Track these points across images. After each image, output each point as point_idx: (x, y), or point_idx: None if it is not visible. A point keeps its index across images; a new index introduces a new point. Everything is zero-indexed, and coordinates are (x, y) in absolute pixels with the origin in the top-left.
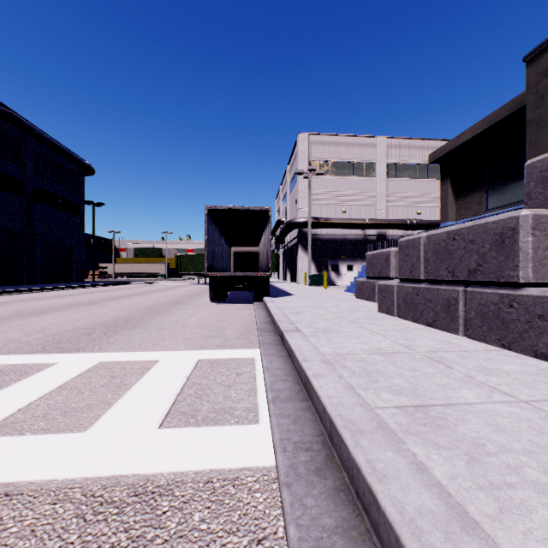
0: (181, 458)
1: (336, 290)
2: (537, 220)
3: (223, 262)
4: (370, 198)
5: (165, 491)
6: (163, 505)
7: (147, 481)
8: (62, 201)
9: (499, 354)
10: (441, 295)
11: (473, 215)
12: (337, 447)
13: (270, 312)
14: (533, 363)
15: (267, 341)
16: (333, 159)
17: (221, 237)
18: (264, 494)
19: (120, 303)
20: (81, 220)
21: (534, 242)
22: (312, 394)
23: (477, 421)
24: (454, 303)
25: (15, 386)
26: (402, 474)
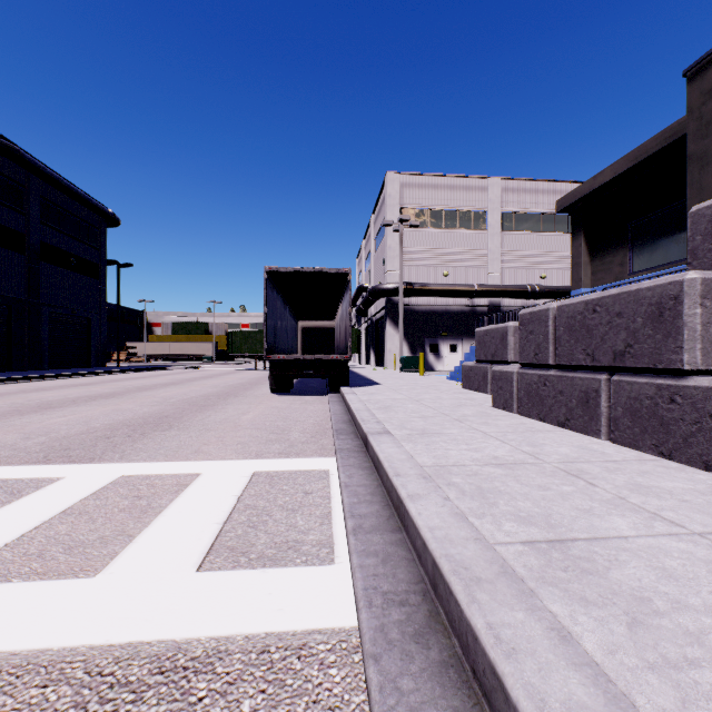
0: (226, 616)
1: (436, 378)
2: (707, 286)
3: (287, 341)
4: (479, 257)
5: (203, 665)
6: (200, 688)
7: (178, 651)
8: (77, 261)
9: (657, 465)
10: (577, 386)
11: (614, 279)
12: (444, 601)
13: (349, 407)
14: (703, 478)
15: (346, 446)
16: (431, 207)
17: (285, 308)
18: (341, 670)
19: (152, 395)
20: (102, 286)
21: (704, 316)
22: (407, 522)
23: (636, 564)
24: (594, 396)
25: (4, 511)
26: (539, 647)
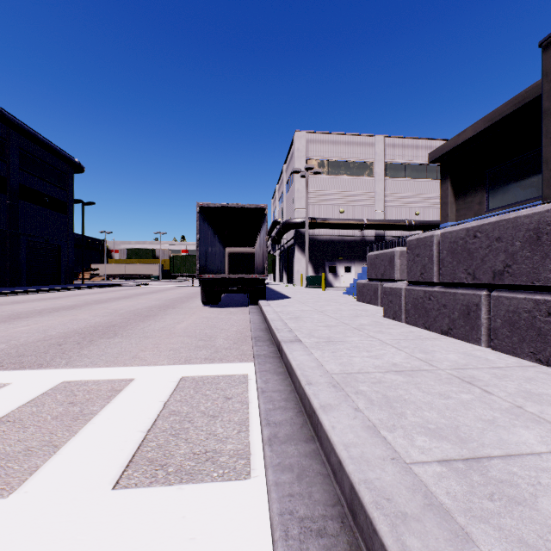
0: (134, 548)
1: (335, 293)
2: None
3: (217, 263)
4: (368, 198)
5: None
6: None
7: None
8: (50, 200)
9: (538, 371)
10: (459, 300)
11: (474, 215)
12: (365, 534)
13: (266, 317)
14: None
15: (262, 352)
16: (331, 158)
17: (215, 237)
18: None
19: (105, 307)
20: (70, 220)
21: None
22: (320, 433)
23: None
24: (475, 309)
25: None
26: None
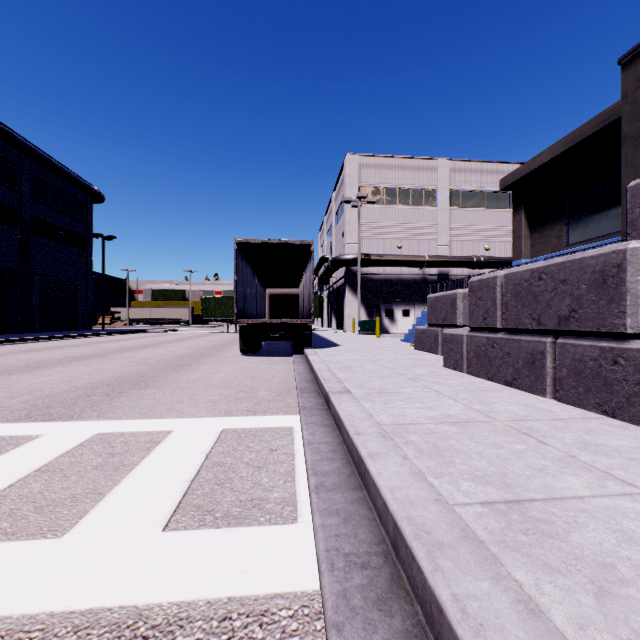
0: (189, 579)
1: (391, 340)
2: None
3: (256, 306)
4: (430, 231)
5: (163, 635)
6: None
7: (139, 618)
8: (66, 234)
9: (602, 423)
10: (523, 348)
11: (552, 251)
12: (406, 564)
13: (312, 367)
14: None
15: (309, 404)
16: (387, 185)
17: (254, 277)
18: (303, 639)
19: (132, 356)
20: (88, 256)
21: None
22: (367, 481)
23: (595, 526)
24: (540, 358)
25: None
26: (508, 622)
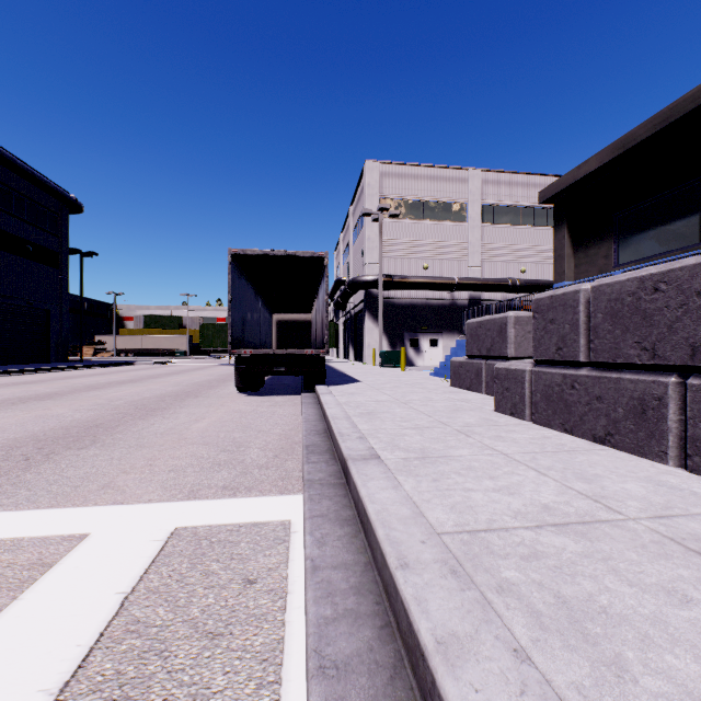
0: None
1: (419, 374)
2: None
3: (260, 334)
4: (460, 250)
5: None
6: None
7: None
8: (34, 248)
9: None
10: (625, 391)
11: (599, 272)
12: None
13: (324, 412)
14: None
15: (318, 476)
16: (411, 197)
17: (257, 299)
18: None
19: (98, 395)
20: (63, 276)
21: None
22: None
23: None
24: (656, 406)
25: None
26: None
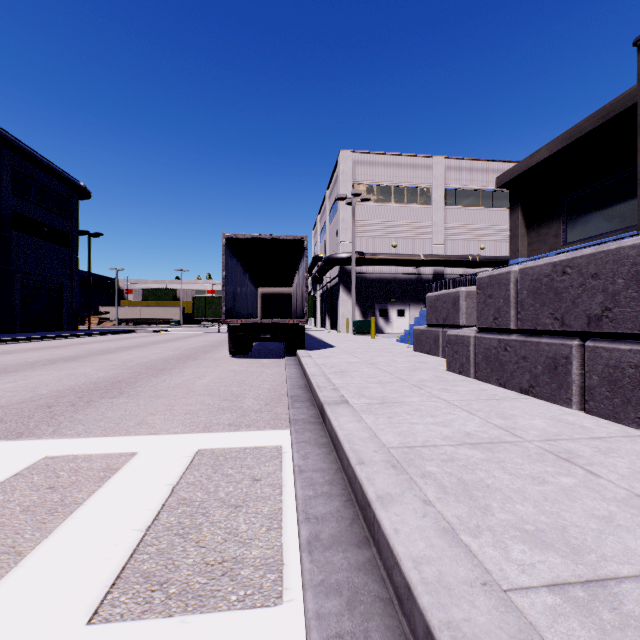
0: None
1: (387, 340)
2: None
3: (247, 306)
4: (425, 229)
5: None
6: None
7: None
8: (50, 231)
9: None
10: (543, 352)
11: (549, 250)
12: None
13: (305, 371)
14: None
15: (301, 417)
16: (381, 183)
17: (245, 275)
18: None
19: (112, 358)
20: (74, 254)
21: None
22: (377, 536)
23: None
24: (564, 363)
25: None
26: None
